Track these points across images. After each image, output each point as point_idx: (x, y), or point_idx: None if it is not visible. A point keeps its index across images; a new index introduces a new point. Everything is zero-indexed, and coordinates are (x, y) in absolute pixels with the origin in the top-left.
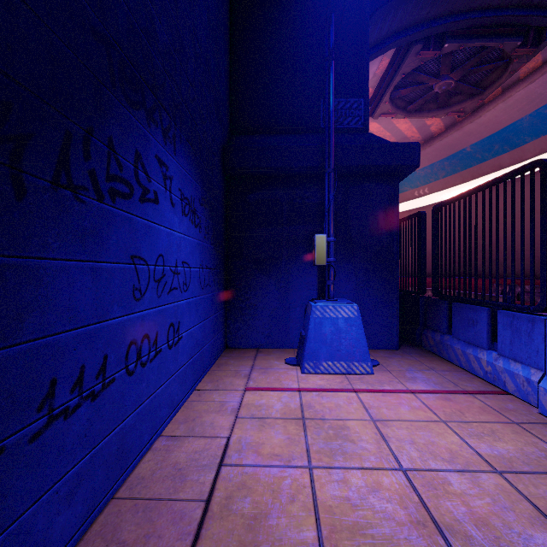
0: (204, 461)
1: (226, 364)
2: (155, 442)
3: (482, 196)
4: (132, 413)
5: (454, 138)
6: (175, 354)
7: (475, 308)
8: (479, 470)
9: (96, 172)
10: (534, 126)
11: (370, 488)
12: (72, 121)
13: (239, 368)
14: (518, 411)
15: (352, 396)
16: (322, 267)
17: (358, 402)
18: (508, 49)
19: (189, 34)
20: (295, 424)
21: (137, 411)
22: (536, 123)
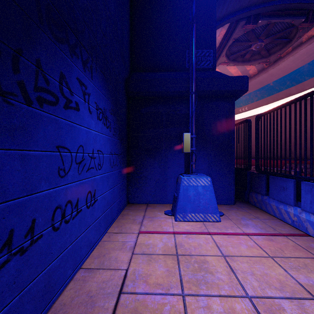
0: (109, 289)
1: (127, 214)
2: (76, 273)
3: (289, 108)
4: (58, 257)
5: (263, 78)
6: (92, 211)
7: (285, 179)
8: (302, 297)
9: (24, 83)
10: (311, 70)
11: (227, 313)
12: (0, 41)
13: (135, 217)
14: None
15: (208, 237)
16: (187, 154)
17: (212, 242)
18: (296, 24)
19: (102, 2)
20: (171, 259)
21: (61, 255)
22: (312, 68)
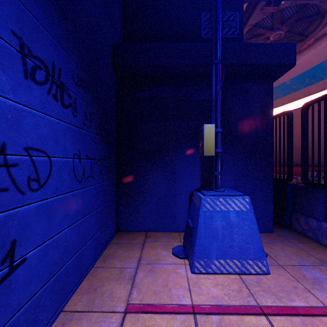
0: None
1: (112, 256)
2: None
3: None
4: None
5: None
6: None
7: None
8: None
9: None
10: None
11: None
12: None
13: (125, 264)
14: None
15: (265, 326)
16: (205, 158)
17: None
18: (325, 7)
19: None
20: None
21: None
22: None
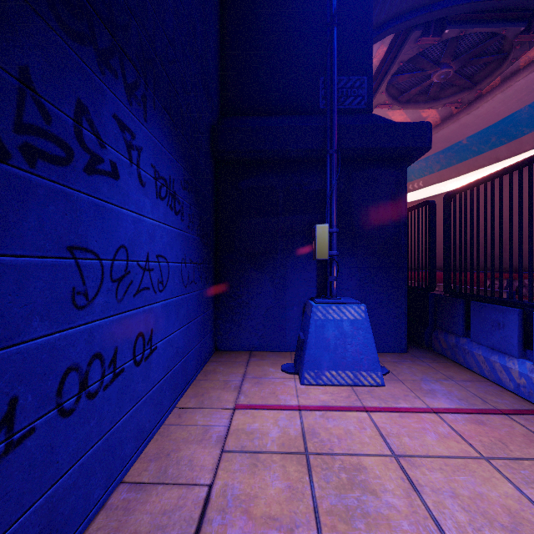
0: (174, 530)
1: (214, 372)
2: (112, 494)
3: (509, 179)
4: (71, 468)
5: (450, 131)
6: (146, 370)
7: (502, 308)
8: None
9: None
10: (533, 117)
11: None
12: None
13: (229, 377)
14: None
15: (363, 417)
16: (322, 262)
17: (372, 426)
18: (510, 36)
19: None
20: (296, 462)
21: (79, 463)
22: None
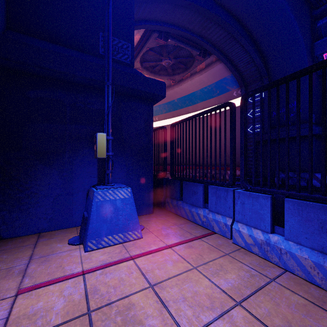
0: None
1: None
2: None
3: (199, 119)
4: None
5: (170, 93)
6: None
7: (196, 184)
8: (229, 308)
9: None
10: (201, 95)
11: None
12: None
13: (13, 264)
14: (224, 244)
15: (131, 264)
16: (101, 160)
17: (137, 269)
18: (194, 54)
19: None
20: (80, 325)
21: None
22: (202, 94)
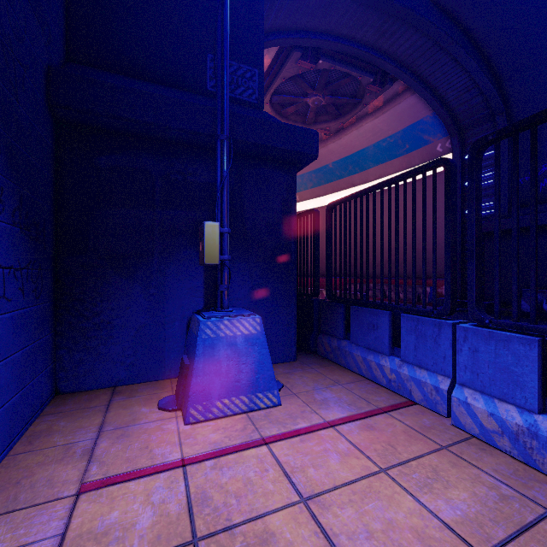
0: None
1: (47, 433)
2: None
3: (381, 194)
4: None
5: (320, 154)
6: None
7: (376, 311)
8: None
9: None
10: (376, 154)
11: None
12: None
13: (74, 437)
14: (436, 427)
15: (264, 453)
16: (210, 267)
17: (274, 464)
18: (364, 83)
19: None
20: None
21: None
22: (377, 153)
